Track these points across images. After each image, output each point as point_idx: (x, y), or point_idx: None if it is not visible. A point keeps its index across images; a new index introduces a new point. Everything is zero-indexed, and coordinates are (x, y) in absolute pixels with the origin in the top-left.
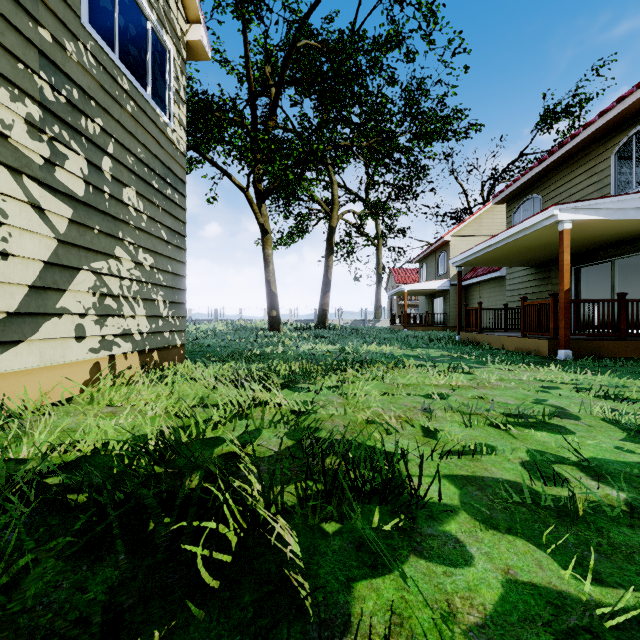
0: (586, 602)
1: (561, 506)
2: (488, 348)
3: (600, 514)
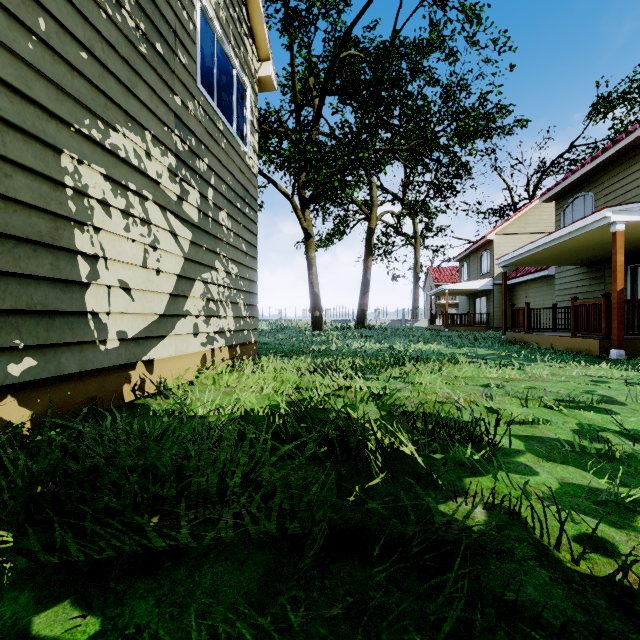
0: (614, 493)
1: (602, 453)
2: (536, 348)
3: (632, 458)
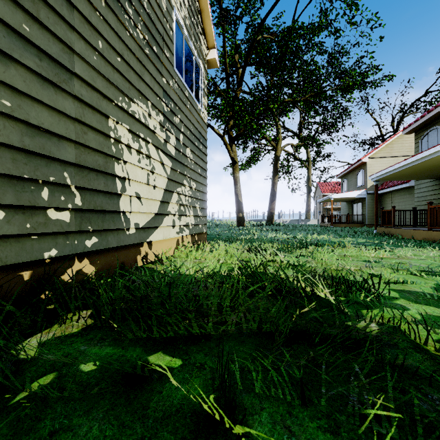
0: None
1: None
2: (401, 238)
3: None
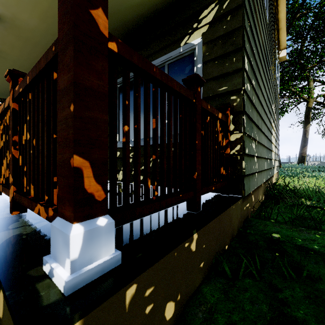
0: None
1: None
2: None
3: None
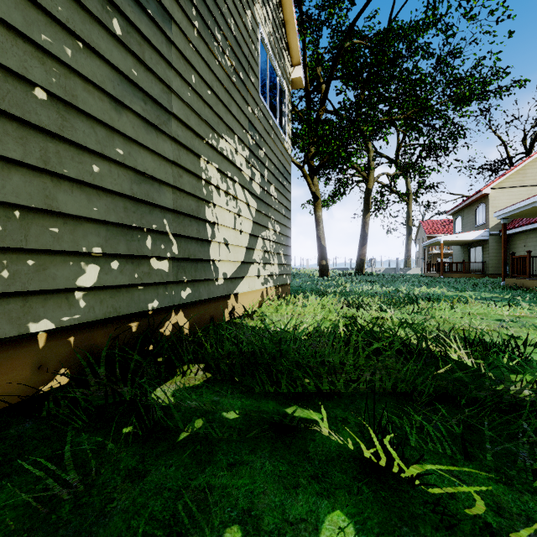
0: None
1: None
2: None
3: None
